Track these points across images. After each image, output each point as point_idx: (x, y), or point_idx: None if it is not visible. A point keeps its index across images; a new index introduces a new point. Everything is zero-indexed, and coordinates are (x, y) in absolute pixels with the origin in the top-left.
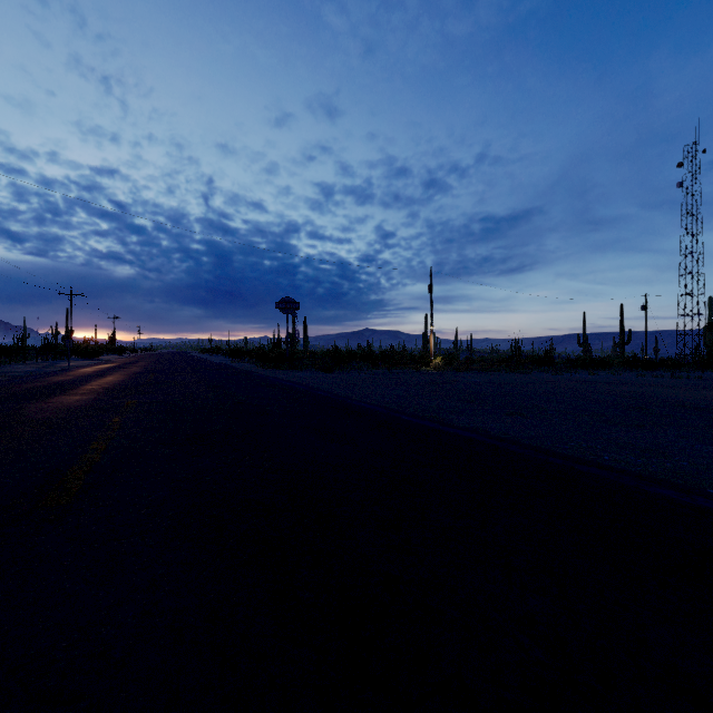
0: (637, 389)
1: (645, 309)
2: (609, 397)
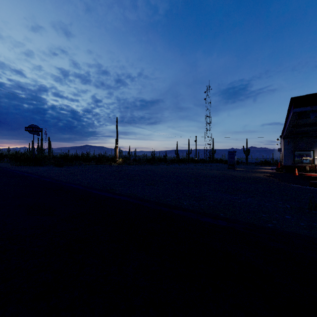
0: (194, 170)
1: (196, 141)
2: (185, 174)
